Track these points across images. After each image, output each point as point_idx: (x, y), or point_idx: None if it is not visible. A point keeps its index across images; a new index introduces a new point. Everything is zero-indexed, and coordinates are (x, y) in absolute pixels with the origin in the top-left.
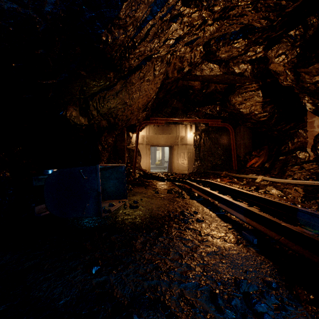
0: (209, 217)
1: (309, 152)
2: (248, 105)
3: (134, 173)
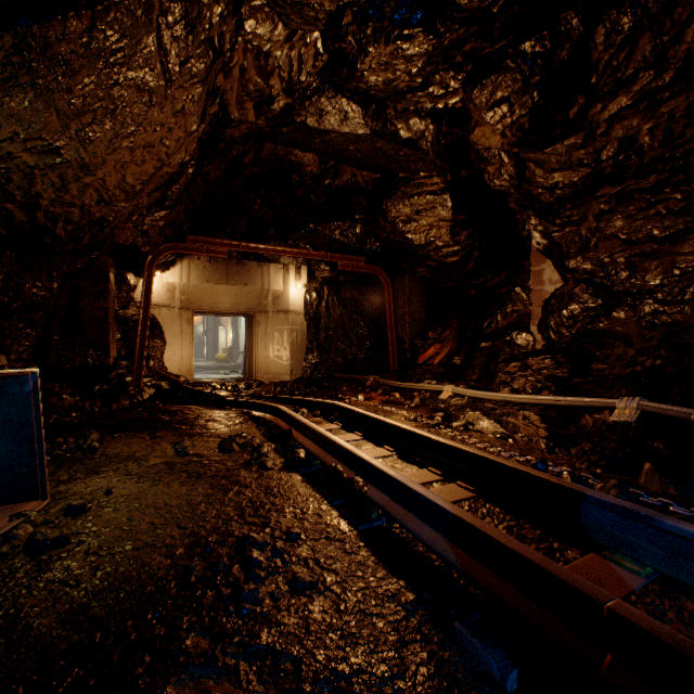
0: (338, 552)
1: (535, 334)
2: (425, 226)
3: (139, 386)
